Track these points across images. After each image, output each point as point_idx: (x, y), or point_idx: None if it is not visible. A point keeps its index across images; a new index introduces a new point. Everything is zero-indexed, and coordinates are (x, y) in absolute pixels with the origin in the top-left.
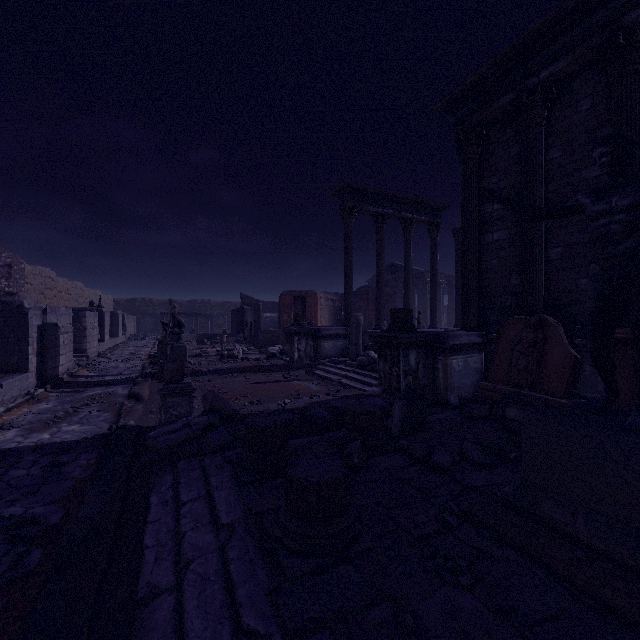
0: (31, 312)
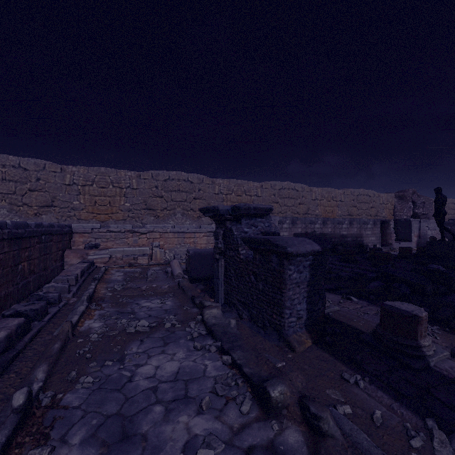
0: (413, 222)
